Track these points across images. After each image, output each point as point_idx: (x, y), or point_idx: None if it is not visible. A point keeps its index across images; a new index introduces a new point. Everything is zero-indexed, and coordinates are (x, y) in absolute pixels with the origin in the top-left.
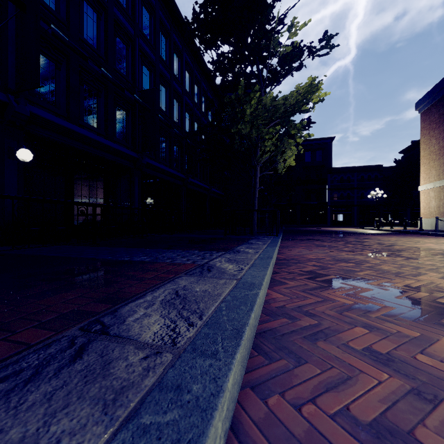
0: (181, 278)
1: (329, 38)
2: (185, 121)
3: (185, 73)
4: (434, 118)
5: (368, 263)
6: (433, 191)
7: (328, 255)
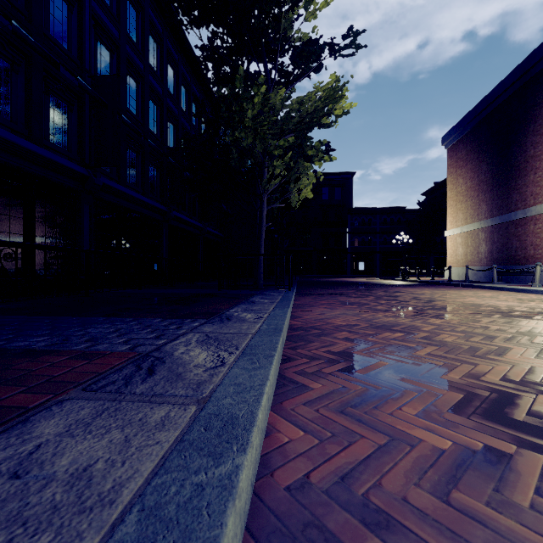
0: (58, 408)
1: (355, 35)
2: (167, 133)
3: (167, 67)
4: (461, 155)
5: (420, 331)
6: (461, 236)
7: (361, 318)
